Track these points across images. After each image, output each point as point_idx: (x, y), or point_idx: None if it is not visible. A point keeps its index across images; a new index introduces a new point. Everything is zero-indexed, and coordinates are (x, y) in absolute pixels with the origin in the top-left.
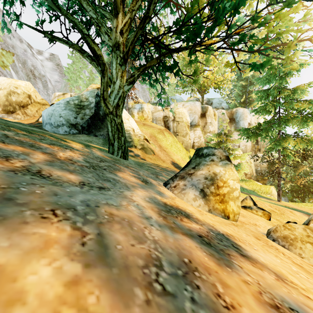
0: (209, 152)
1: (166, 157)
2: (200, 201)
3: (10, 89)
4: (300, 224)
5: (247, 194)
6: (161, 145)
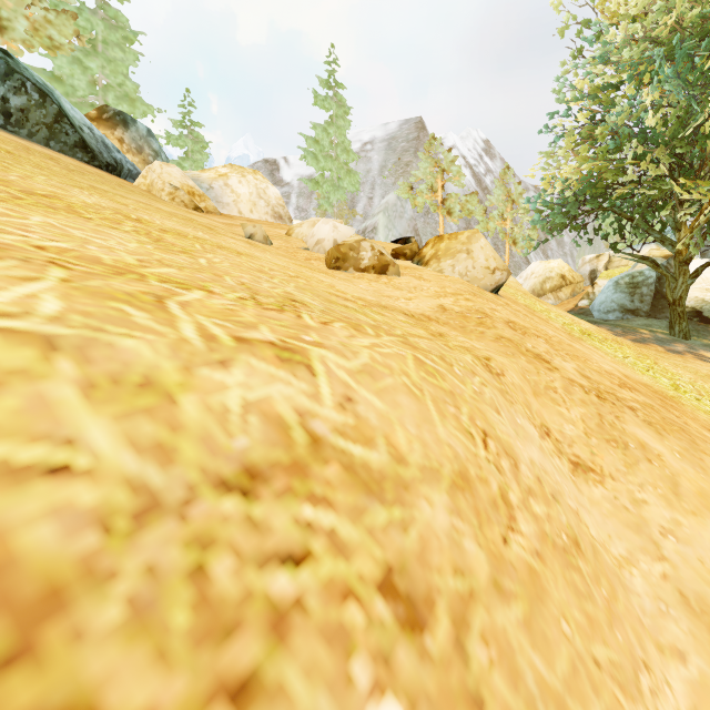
0: None
1: None
2: None
3: (544, 275)
4: None
5: None
6: None
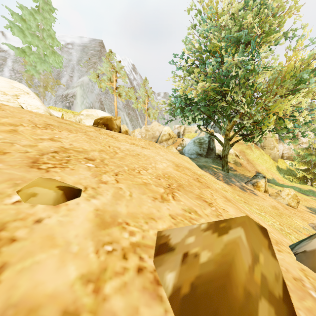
0: (258, 175)
1: (252, 168)
2: (252, 187)
3: (163, 133)
4: (312, 205)
5: (307, 196)
6: (248, 159)
